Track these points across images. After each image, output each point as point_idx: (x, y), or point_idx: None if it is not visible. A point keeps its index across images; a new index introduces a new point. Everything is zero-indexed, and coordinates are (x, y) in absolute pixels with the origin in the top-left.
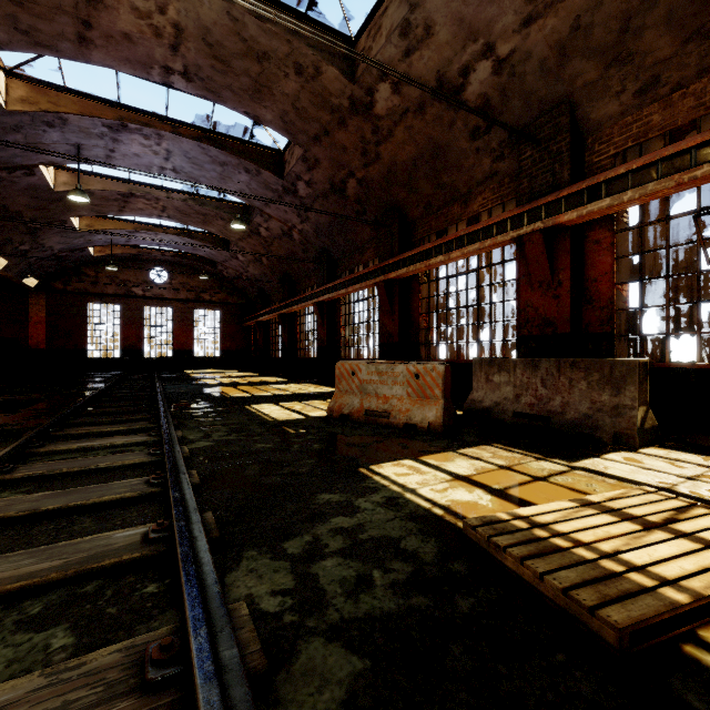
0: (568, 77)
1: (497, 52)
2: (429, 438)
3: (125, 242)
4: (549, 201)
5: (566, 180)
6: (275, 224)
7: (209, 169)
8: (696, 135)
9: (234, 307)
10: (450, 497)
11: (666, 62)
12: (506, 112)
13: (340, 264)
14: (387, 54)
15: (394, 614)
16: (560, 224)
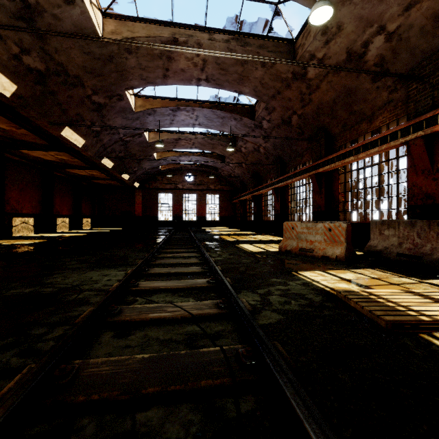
0: None
1: (387, 29)
2: (335, 264)
3: (175, 162)
4: (428, 117)
5: None
6: (250, 145)
7: (215, 121)
8: None
9: (227, 192)
10: (336, 285)
11: None
12: (397, 62)
13: (288, 164)
14: (314, 46)
15: (297, 310)
16: (437, 131)
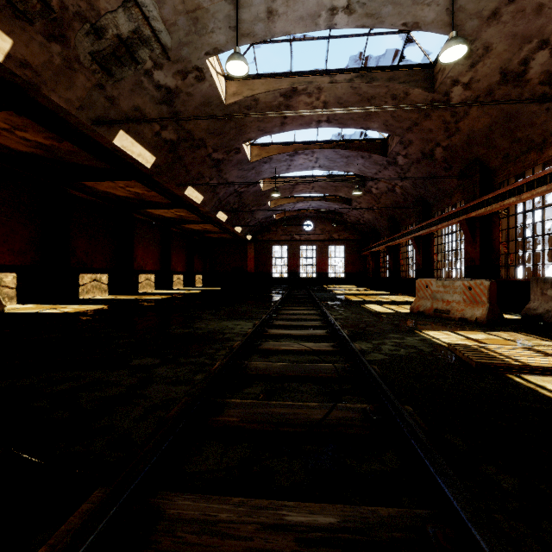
0: None
1: None
2: (472, 326)
3: (291, 209)
4: None
5: None
6: (382, 185)
7: (339, 161)
8: None
9: (354, 242)
10: (456, 342)
11: None
12: None
13: (432, 207)
14: (456, 71)
15: (403, 355)
16: None
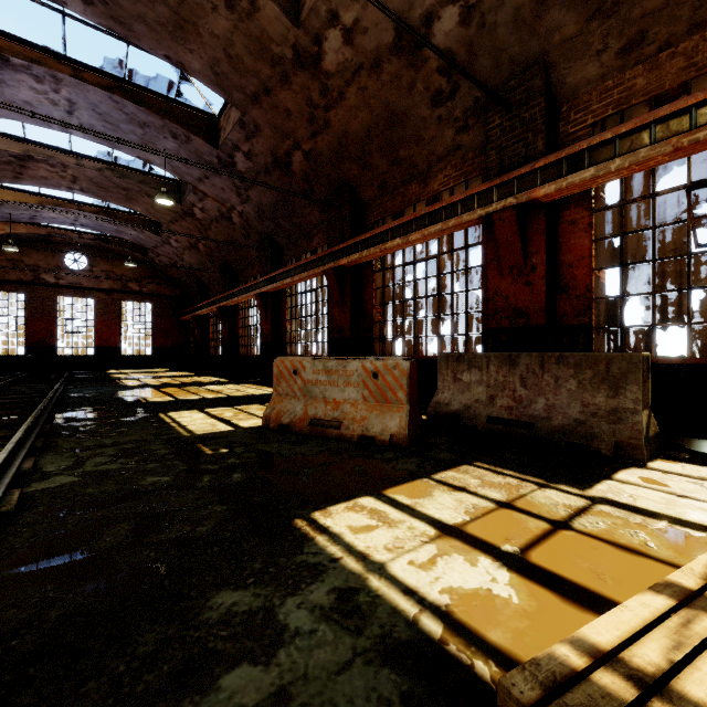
0: (544, 30)
1: None
2: (393, 456)
3: (30, 219)
4: (523, 173)
5: (540, 150)
6: (212, 204)
7: (126, 130)
8: (695, 93)
9: (169, 300)
10: (445, 581)
11: (655, 15)
12: (473, 73)
13: (285, 252)
14: None
15: None
16: (535, 200)
